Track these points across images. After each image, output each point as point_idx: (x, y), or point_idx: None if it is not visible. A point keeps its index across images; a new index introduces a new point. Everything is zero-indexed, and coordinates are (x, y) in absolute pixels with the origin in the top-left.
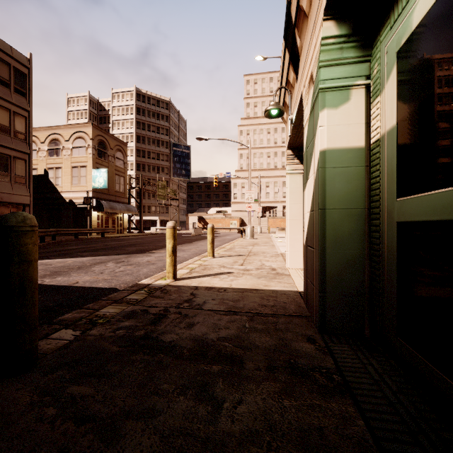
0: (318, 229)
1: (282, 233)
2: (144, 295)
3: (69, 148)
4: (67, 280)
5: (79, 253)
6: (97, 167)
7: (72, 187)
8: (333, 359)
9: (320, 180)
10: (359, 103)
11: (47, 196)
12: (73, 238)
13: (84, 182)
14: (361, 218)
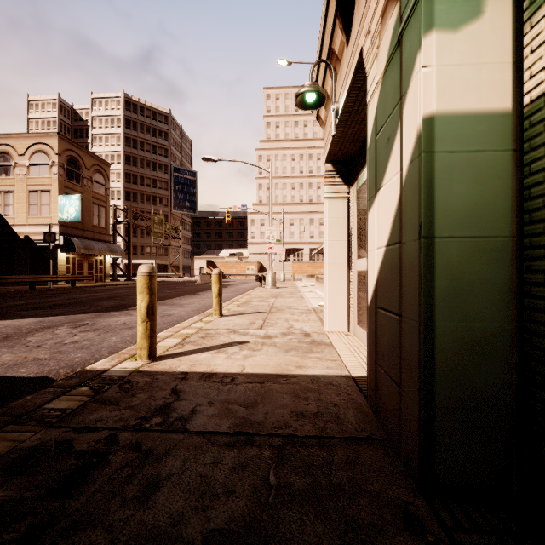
0: (419, 279)
1: (311, 280)
2: (84, 398)
3: (25, 166)
4: None
5: (23, 311)
6: (66, 192)
7: (29, 219)
8: None
9: (423, 178)
10: (502, 22)
11: None
12: (28, 289)
13: (47, 213)
14: (504, 256)
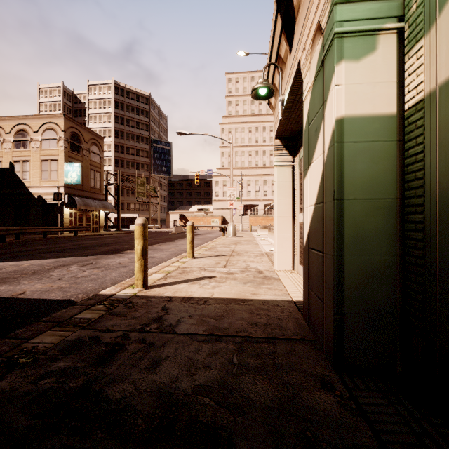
0: (333, 227)
1: (264, 231)
2: (101, 312)
3: (38, 140)
4: (12, 290)
5: (42, 254)
6: (69, 161)
7: (41, 182)
8: (369, 425)
9: (336, 160)
10: (389, 54)
11: (13, 191)
12: (41, 237)
13: (55, 177)
14: (391, 212)
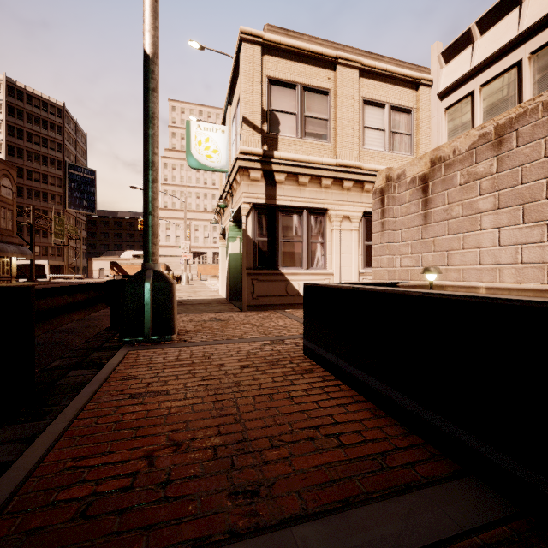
0: (229, 274)
1: (214, 279)
2: None
3: None
4: None
5: None
6: None
7: None
8: (231, 303)
9: (229, 261)
10: (239, 242)
11: None
12: None
13: None
14: (239, 271)
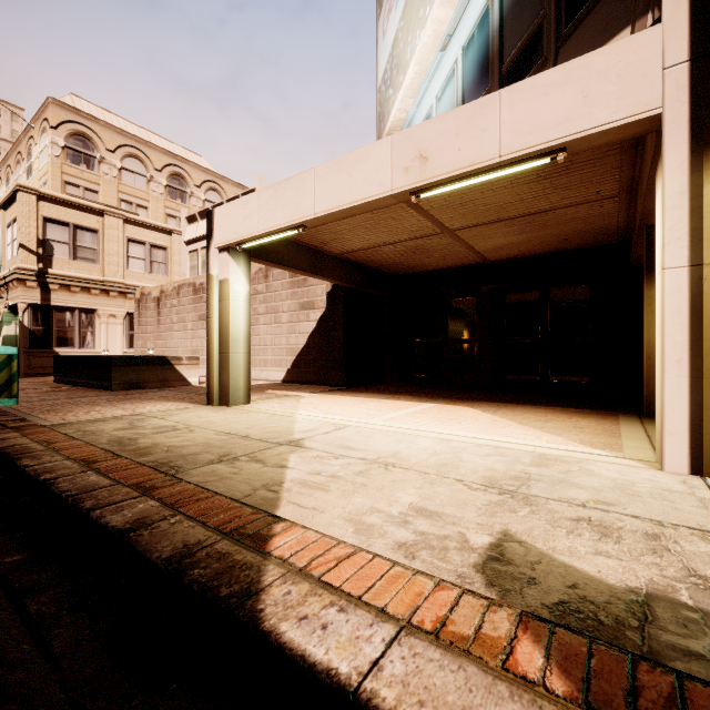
0: None
1: None
2: None
3: None
4: None
5: None
6: None
7: None
8: None
9: (4, 341)
10: (15, 326)
11: None
12: None
13: None
14: None
